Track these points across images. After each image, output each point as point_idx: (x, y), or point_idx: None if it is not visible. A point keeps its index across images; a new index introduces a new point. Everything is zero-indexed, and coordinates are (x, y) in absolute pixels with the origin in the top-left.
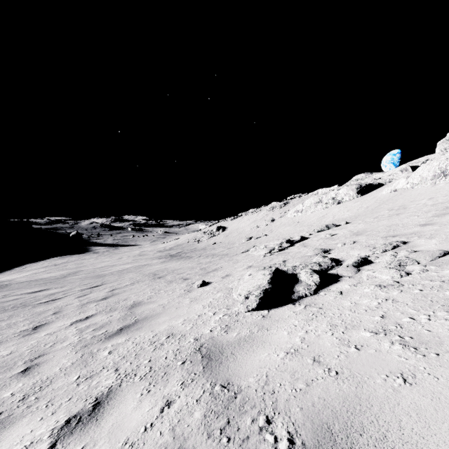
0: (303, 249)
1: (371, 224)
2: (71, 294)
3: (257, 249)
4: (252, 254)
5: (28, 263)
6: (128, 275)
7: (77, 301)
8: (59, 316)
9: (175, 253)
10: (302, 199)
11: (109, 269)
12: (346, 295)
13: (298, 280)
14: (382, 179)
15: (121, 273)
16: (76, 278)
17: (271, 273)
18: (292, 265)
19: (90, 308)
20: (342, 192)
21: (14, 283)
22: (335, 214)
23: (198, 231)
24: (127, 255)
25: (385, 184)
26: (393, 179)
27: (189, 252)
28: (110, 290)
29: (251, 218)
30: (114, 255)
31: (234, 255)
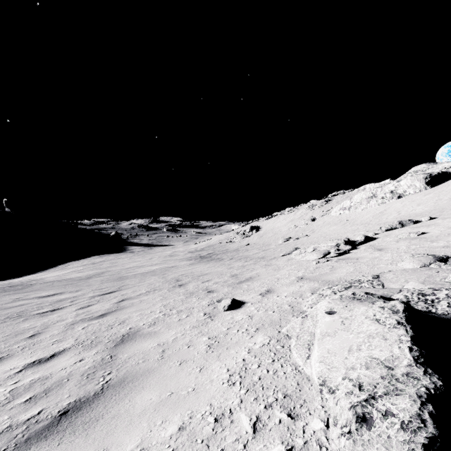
0: (380, 254)
1: None
2: (78, 302)
3: (303, 252)
4: (297, 258)
5: (71, 261)
6: (150, 279)
7: (73, 315)
8: (30, 343)
9: (205, 254)
10: (346, 196)
11: (135, 270)
12: None
13: None
14: None
15: (144, 276)
16: (98, 280)
17: (405, 323)
18: (401, 287)
19: (73, 333)
20: (405, 184)
21: (39, 283)
22: (399, 209)
23: (231, 232)
24: (158, 255)
25: None
26: None
27: (220, 253)
28: (119, 300)
29: (287, 217)
30: (146, 255)
31: (272, 258)
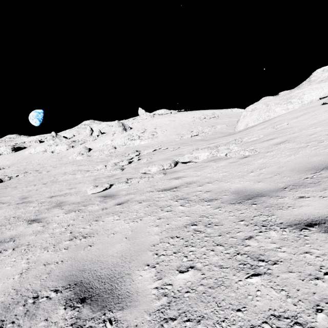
0: None
1: (20, 168)
2: None
3: None
4: None
5: None
6: None
7: None
8: None
9: None
10: None
11: None
12: (16, 179)
13: (5, 179)
14: (26, 145)
15: None
16: None
17: None
18: None
19: None
20: (3, 149)
21: None
22: (0, 162)
23: None
24: None
25: (27, 148)
26: (31, 145)
27: None
28: None
29: None
30: None
31: None
